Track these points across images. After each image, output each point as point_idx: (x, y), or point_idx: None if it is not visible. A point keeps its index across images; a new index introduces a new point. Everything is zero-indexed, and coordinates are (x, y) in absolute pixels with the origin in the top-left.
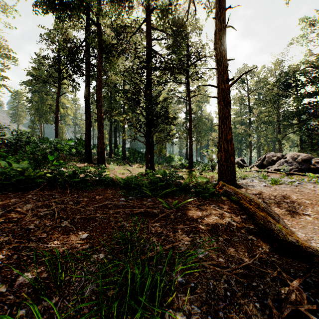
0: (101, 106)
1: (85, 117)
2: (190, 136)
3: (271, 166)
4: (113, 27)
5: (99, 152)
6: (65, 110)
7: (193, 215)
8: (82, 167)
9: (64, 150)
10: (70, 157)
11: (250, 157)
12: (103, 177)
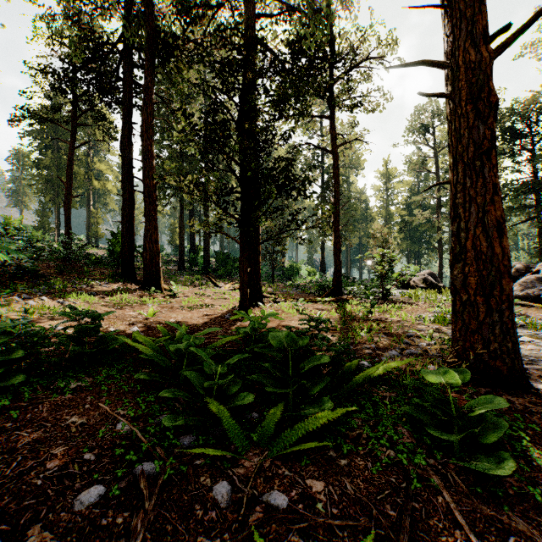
0: (151, 165)
1: (122, 189)
2: (336, 226)
3: None
4: None
5: (148, 260)
6: (101, 183)
7: None
8: None
9: None
10: (93, 270)
11: (440, 268)
12: (102, 340)
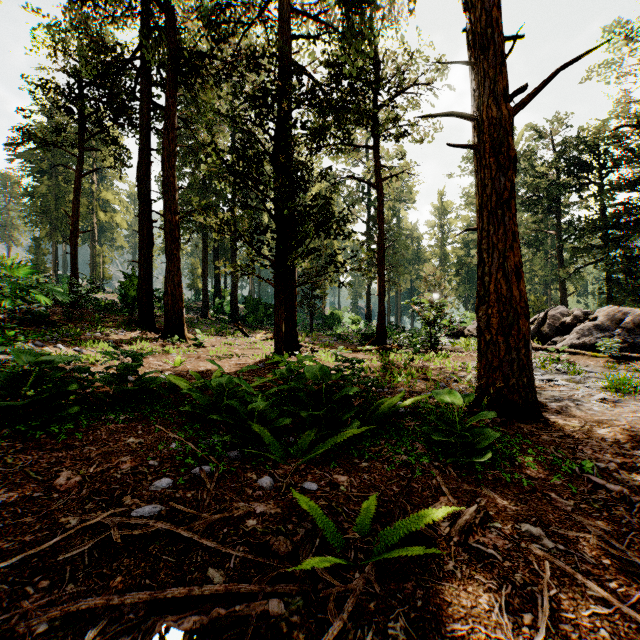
0: (174, 199)
1: (139, 224)
2: (380, 268)
3: (562, 337)
4: (202, 10)
5: (170, 305)
6: (108, 215)
7: (474, 634)
8: (45, 357)
9: (2, 298)
10: (104, 317)
11: None
12: (141, 380)
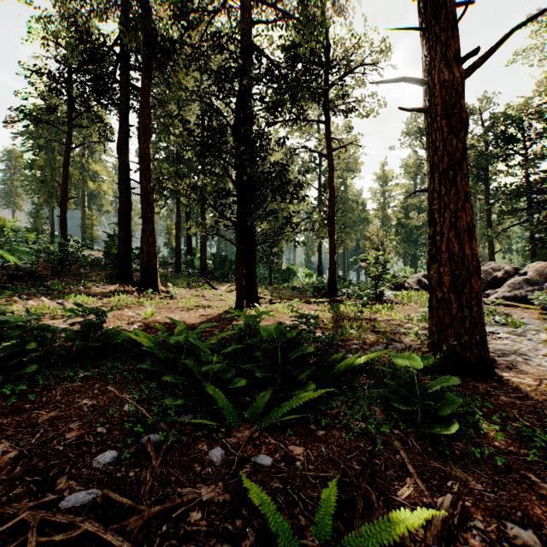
0: (148, 168)
1: (118, 191)
2: (331, 229)
3: (494, 289)
4: (173, 0)
5: (146, 261)
6: (96, 184)
7: None
8: (1, 317)
9: None
10: (89, 272)
11: None
12: (105, 335)
